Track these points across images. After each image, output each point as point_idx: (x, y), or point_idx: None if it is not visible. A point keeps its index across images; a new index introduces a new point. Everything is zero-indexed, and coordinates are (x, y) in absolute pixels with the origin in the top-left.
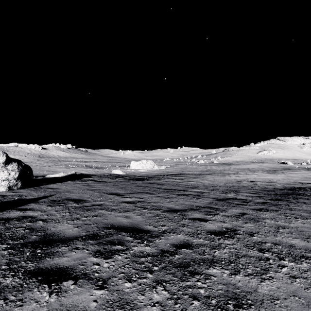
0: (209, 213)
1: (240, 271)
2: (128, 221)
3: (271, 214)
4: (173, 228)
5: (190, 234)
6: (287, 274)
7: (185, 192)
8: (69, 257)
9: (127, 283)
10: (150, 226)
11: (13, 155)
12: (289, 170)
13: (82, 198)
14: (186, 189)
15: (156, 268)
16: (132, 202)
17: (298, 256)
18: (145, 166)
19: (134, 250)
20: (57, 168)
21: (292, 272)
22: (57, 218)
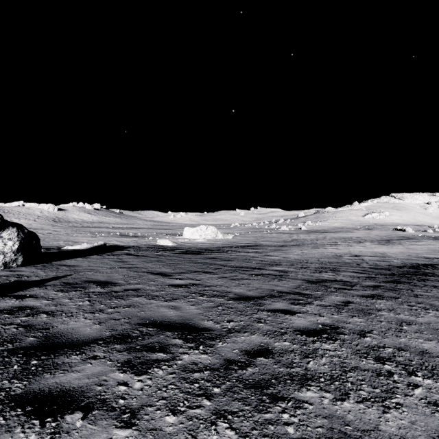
0: (297, 301)
1: (350, 395)
2: (176, 315)
3: (389, 303)
4: (244, 324)
5: (270, 334)
6: (424, 399)
7: (262, 270)
8: (80, 373)
9: (169, 416)
10: (210, 322)
11: (17, 219)
12: (409, 240)
13: (111, 280)
14: (263, 267)
15: (217, 390)
16: (184, 285)
17: (436, 368)
18: (204, 235)
19: (184, 359)
20: (79, 237)
21: (431, 396)
22: (69, 310)
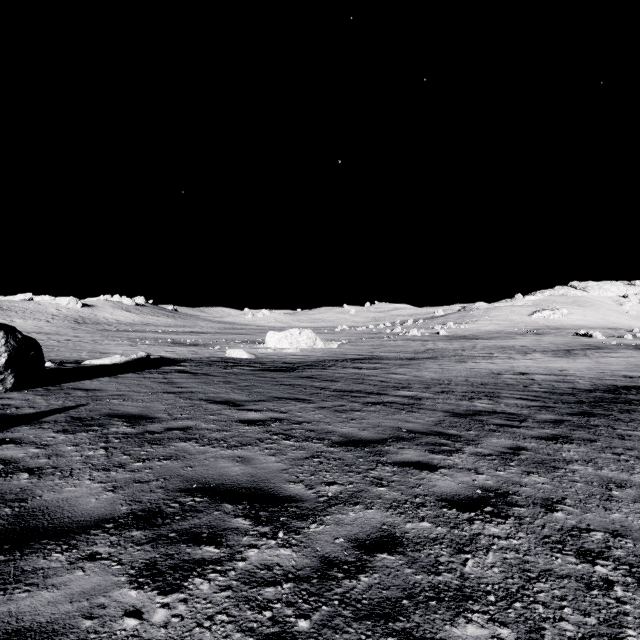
0: (438, 447)
1: (545, 631)
2: (243, 472)
3: (583, 450)
4: (354, 489)
5: (398, 507)
6: None
7: (382, 397)
8: (59, 590)
9: None
10: (299, 485)
11: (22, 319)
12: (598, 350)
13: (148, 414)
14: (383, 391)
15: (304, 624)
16: (261, 421)
17: None
18: (296, 342)
19: (250, 559)
20: (111, 346)
21: None
22: (69, 466)
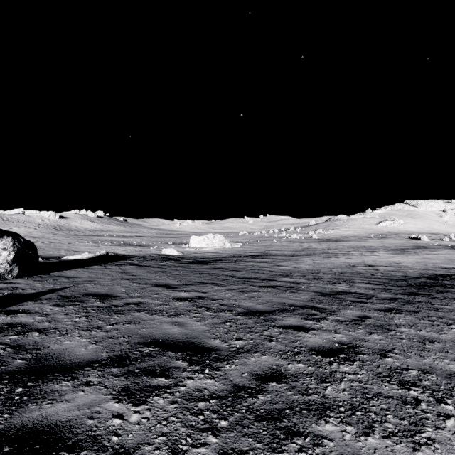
0: (310, 316)
1: (374, 428)
2: (180, 332)
3: (408, 318)
4: (253, 343)
5: (283, 354)
6: None
7: (272, 282)
8: (70, 403)
9: None
10: (217, 340)
11: (17, 227)
12: (424, 249)
13: (112, 293)
14: (273, 278)
15: (224, 423)
16: (189, 299)
17: None
18: (211, 244)
19: (188, 385)
20: (81, 246)
21: None
22: (64, 327)
